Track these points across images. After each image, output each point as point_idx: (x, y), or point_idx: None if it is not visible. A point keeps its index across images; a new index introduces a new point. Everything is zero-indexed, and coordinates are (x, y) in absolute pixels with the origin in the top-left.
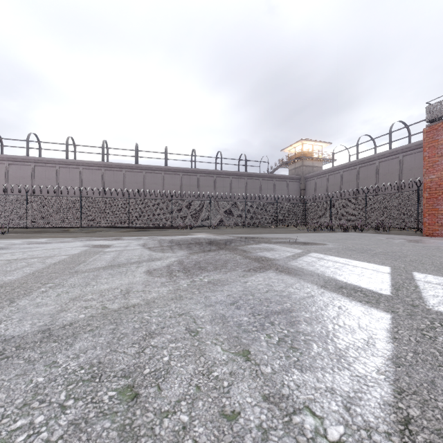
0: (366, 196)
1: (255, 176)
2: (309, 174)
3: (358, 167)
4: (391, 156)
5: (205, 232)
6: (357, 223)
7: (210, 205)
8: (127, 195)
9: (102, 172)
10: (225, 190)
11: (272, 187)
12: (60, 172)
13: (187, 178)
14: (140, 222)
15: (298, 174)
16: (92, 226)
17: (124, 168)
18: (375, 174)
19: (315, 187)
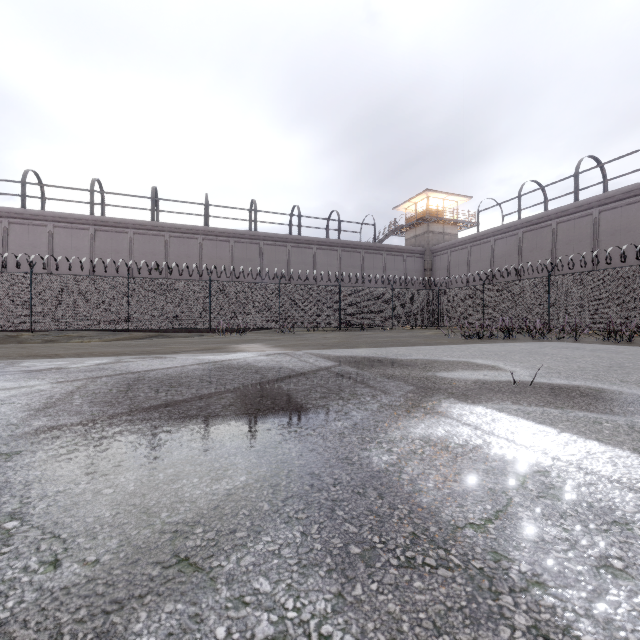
0: (550, 277)
1: (354, 247)
2: (438, 245)
3: (520, 233)
4: (578, 213)
5: (263, 343)
6: (532, 322)
7: (280, 292)
8: (137, 275)
9: (91, 234)
10: (305, 269)
11: (381, 266)
12: (10, 231)
13: (243, 247)
14: (151, 321)
15: (421, 246)
16: (54, 329)
17: (130, 228)
18: (551, 243)
19: (448, 266)
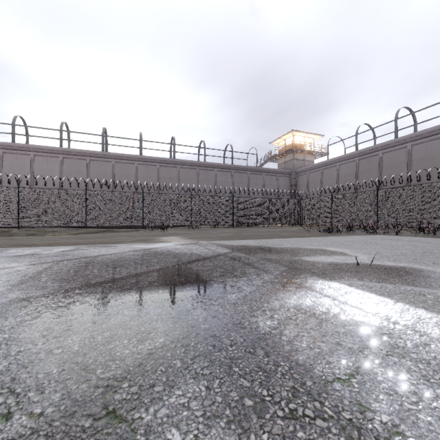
0: (378, 190)
1: (243, 170)
2: (300, 168)
3: (357, 160)
4: (397, 146)
5: (180, 236)
6: (366, 221)
7: (191, 200)
8: (92, 188)
9: (60, 160)
10: (209, 185)
11: (261, 182)
12: (4, 158)
13: (166, 169)
14: (102, 221)
15: (289, 169)
16: (34, 226)
17: (88, 156)
18: (378, 167)
19: (307, 183)
